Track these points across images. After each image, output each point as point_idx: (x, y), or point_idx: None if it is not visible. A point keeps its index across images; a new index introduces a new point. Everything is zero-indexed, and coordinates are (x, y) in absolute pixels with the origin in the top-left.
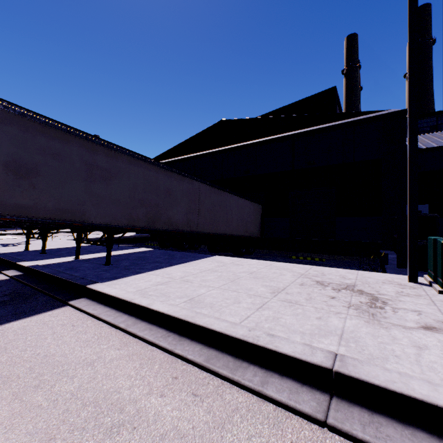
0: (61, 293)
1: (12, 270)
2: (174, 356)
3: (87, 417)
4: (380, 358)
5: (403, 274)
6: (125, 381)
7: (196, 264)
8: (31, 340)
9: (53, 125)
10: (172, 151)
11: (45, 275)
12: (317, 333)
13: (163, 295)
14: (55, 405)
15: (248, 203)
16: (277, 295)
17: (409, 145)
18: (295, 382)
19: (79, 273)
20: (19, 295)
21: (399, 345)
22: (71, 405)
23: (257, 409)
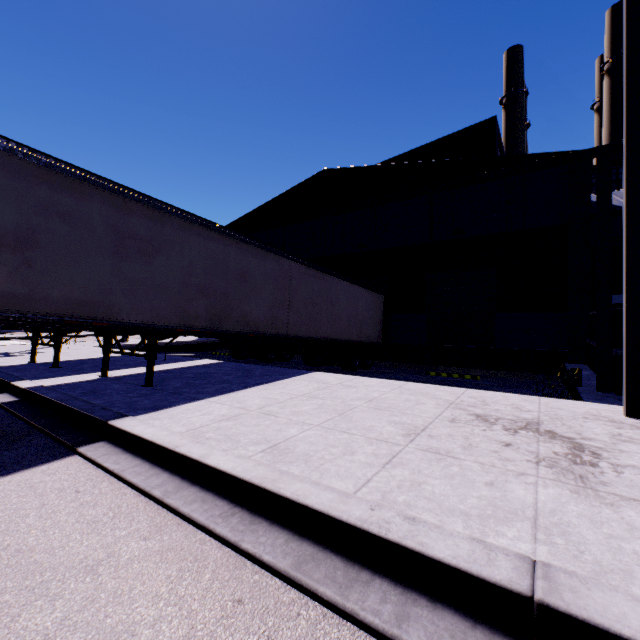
0: (69, 432)
1: (4, 395)
2: (240, 554)
3: None
4: (617, 571)
5: (609, 402)
6: (148, 607)
7: (285, 386)
8: (1, 518)
9: (61, 169)
10: (251, 216)
11: (49, 402)
12: (491, 516)
13: (229, 438)
14: None
15: (364, 293)
16: (415, 440)
17: (626, 196)
18: (460, 617)
19: (103, 399)
20: (4, 436)
21: None
22: None
23: None
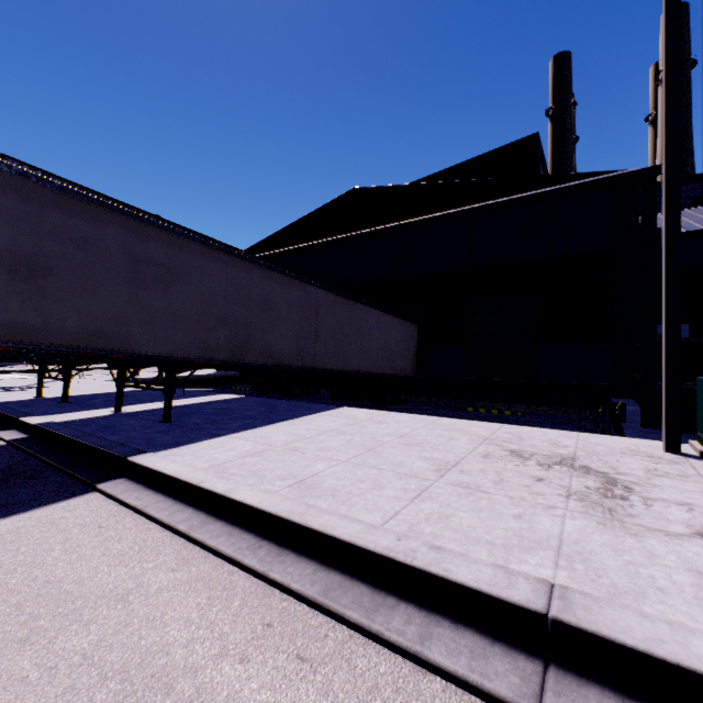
0: (86, 469)
1: (12, 431)
2: (268, 583)
3: (106, 702)
4: (631, 592)
5: (652, 438)
6: (180, 630)
7: (312, 421)
8: (26, 552)
9: (75, 193)
10: (274, 238)
11: (62, 439)
12: (516, 545)
13: (254, 474)
14: (52, 679)
15: (397, 322)
16: (446, 475)
17: (666, 224)
18: (481, 636)
19: (119, 435)
20: (17, 473)
21: (663, 568)
22: (80, 679)
23: (412, 688)
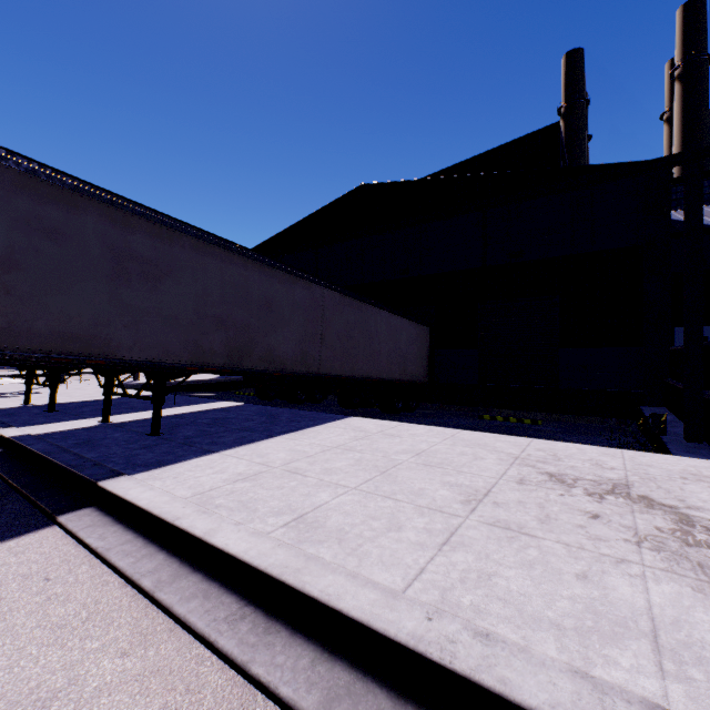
0: (51, 495)
1: None
2: (249, 681)
3: None
4: None
5: (703, 455)
6: None
7: (316, 435)
8: None
9: (46, 176)
10: (279, 238)
11: (34, 455)
12: (593, 630)
13: (244, 506)
14: None
15: (408, 325)
16: (477, 510)
17: None
18: None
19: (97, 452)
20: None
21: None
22: None
23: None
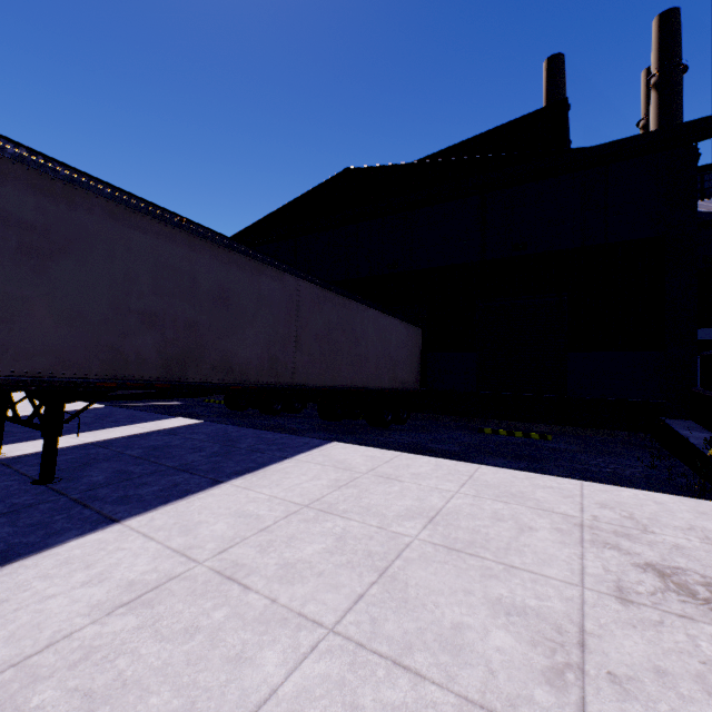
0: None
1: None
2: None
3: None
4: None
5: None
6: None
7: (282, 478)
8: None
9: None
10: (254, 229)
11: None
12: None
13: None
14: None
15: (398, 325)
16: None
17: None
18: None
19: None
20: None
21: None
22: None
23: None
